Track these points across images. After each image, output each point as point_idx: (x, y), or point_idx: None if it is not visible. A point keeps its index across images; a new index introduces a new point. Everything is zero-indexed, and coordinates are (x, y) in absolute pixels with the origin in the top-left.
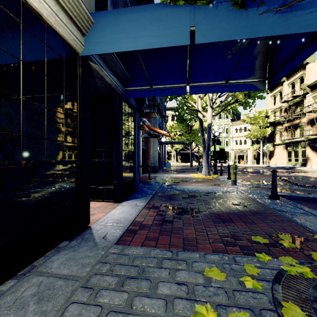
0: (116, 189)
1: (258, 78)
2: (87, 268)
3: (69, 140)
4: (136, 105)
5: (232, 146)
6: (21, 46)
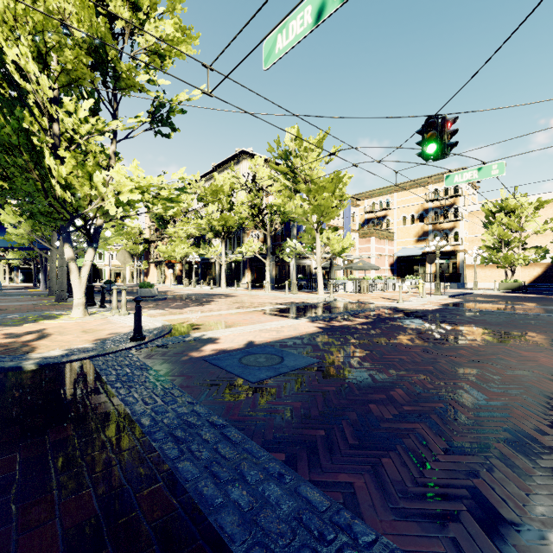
0: None
1: None
2: None
3: None
4: None
5: (106, 261)
6: None
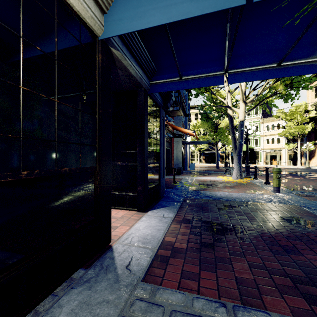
0: (140, 197)
1: None
2: None
3: (86, 142)
4: (162, 102)
5: (262, 145)
6: (21, 17)
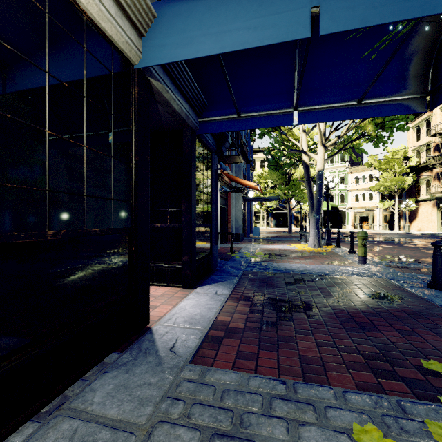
0: (186, 269)
1: (414, 93)
2: (147, 407)
3: (120, 197)
4: (214, 145)
5: (350, 203)
6: (47, 49)
